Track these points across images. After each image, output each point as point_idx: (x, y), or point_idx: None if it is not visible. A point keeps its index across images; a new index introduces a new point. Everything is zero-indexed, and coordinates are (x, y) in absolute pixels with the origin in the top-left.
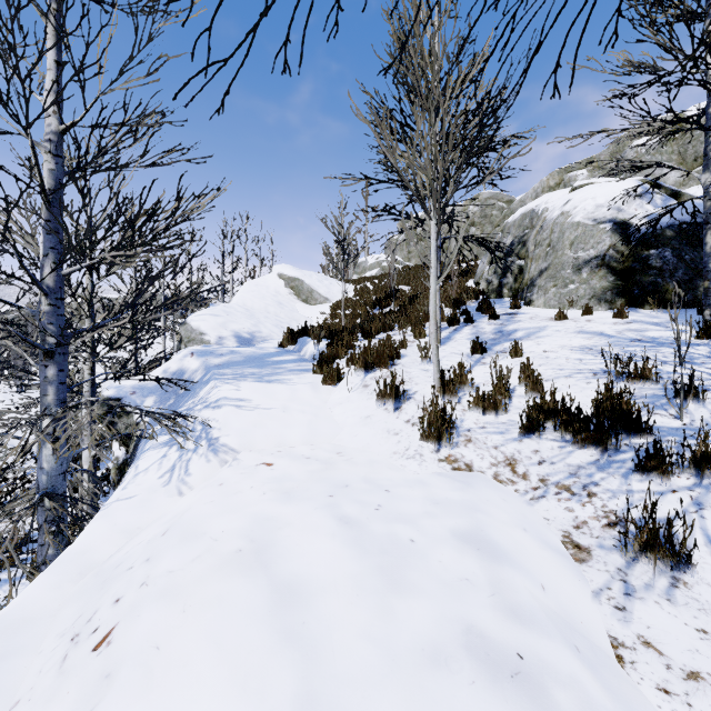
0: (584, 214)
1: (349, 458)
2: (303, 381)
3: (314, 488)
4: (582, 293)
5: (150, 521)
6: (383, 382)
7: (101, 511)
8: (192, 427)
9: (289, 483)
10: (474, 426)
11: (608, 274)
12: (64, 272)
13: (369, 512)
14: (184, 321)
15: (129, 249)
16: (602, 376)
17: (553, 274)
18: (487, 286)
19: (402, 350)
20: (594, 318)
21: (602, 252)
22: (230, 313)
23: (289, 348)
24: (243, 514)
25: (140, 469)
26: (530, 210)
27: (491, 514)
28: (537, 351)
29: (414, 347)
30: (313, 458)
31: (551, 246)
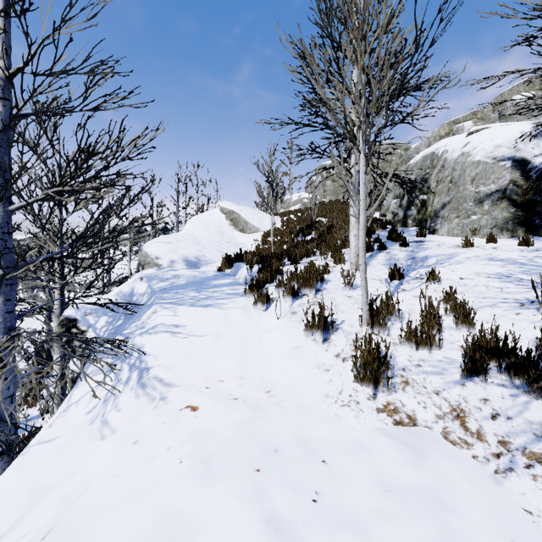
0: (484, 154)
1: (278, 400)
2: (236, 305)
3: (239, 453)
4: (484, 223)
5: (63, 476)
6: (312, 313)
7: (19, 457)
8: (130, 352)
9: (211, 443)
10: (409, 363)
11: (509, 206)
12: (11, 208)
13: (305, 507)
14: (144, 248)
15: (72, 186)
16: (530, 306)
17: (456, 207)
18: (393, 217)
19: (325, 275)
20: (499, 245)
21: (503, 186)
22: (180, 241)
23: (226, 271)
24: (147, 507)
25: (73, 400)
26: (431, 153)
27: (463, 514)
28: (453, 278)
29: (336, 272)
30: (241, 399)
31: (453, 182)
